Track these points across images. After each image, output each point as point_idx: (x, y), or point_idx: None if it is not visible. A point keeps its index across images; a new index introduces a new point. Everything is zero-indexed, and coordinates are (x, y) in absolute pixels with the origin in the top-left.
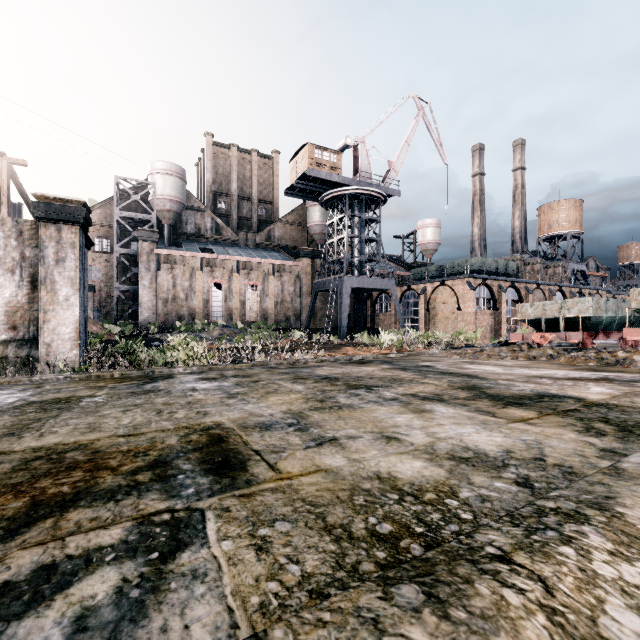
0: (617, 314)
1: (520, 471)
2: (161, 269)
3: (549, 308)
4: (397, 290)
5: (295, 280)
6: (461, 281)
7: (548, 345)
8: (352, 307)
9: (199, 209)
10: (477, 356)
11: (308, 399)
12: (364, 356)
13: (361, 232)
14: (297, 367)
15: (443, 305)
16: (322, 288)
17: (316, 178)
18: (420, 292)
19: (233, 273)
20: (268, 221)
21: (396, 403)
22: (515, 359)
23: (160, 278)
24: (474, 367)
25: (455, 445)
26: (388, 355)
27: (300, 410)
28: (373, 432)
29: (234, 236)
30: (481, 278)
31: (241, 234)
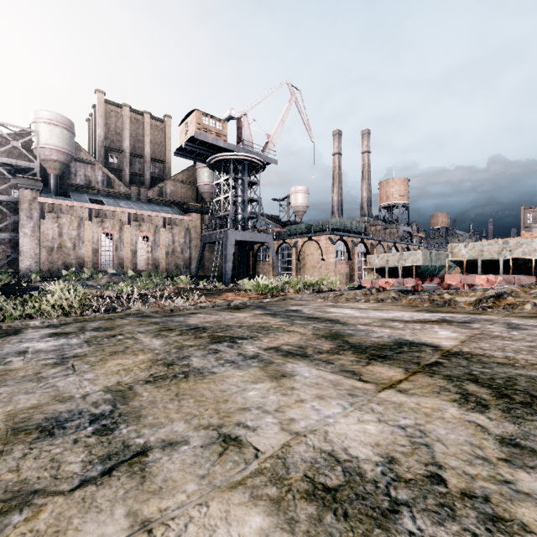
0: (438, 264)
1: (420, 526)
2: (45, 218)
3: (391, 259)
4: (274, 243)
5: (185, 233)
6: (324, 237)
7: (390, 288)
8: (237, 257)
9: (89, 162)
10: (337, 299)
11: (155, 362)
12: (241, 301)
13: (244, 193)
14: (172, 315)
15: (311, 256)
16: (209, 240)
17: (204, 142)
18: (293, 245)
19: (124, 224)
20: (160, 178)
21: (255, 363)
22: (367, 301)
23: (44, 227)
24: (335, 311)
25: (317, 450)
26: (263, 300)
27: (132, 384)
28: (209, 427)
29: (126, 190)
30: (339, 235)
31: (133, 188)
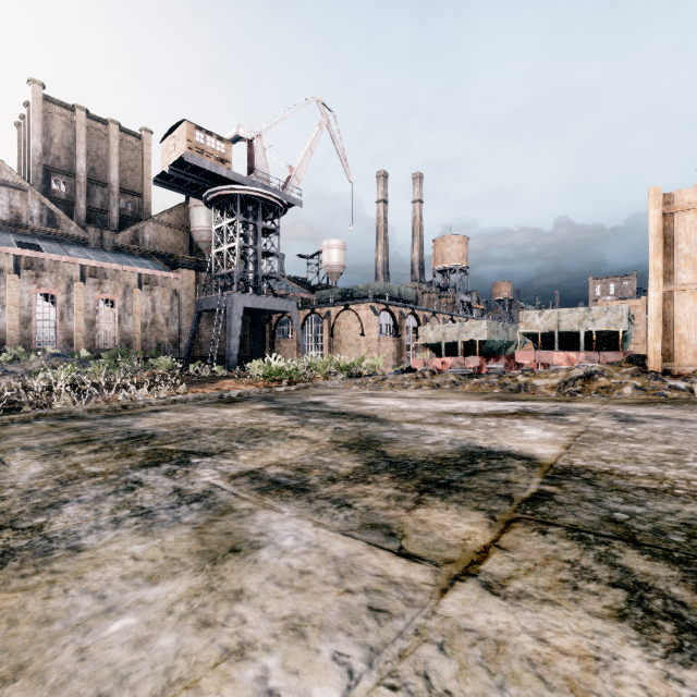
0: (505, 338)
1: None
2: None
3: (449, 331)
4: (300, 313)
5: (172, 296)
6: (365, 306)
7: (448, 371)
8: (248, 332)
9: (18, 186)
10: (379, 386)
11: None
12: (241, 391)
13: (257, 243)
14: (118, 415)
15: (348, 331)
16: (207, 307)
17: (198, 168)
18: (324, 316)
19: (74, 281)
20: (135, 218)
21: (192, 514)
22: (419, 388)
23: None
24: (374, 401)
25: None
26: (275, 388)
27: None
28: None
29: (80, 232)
30: (384, 303)
31: (92, 230)
